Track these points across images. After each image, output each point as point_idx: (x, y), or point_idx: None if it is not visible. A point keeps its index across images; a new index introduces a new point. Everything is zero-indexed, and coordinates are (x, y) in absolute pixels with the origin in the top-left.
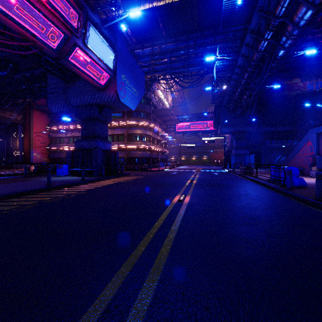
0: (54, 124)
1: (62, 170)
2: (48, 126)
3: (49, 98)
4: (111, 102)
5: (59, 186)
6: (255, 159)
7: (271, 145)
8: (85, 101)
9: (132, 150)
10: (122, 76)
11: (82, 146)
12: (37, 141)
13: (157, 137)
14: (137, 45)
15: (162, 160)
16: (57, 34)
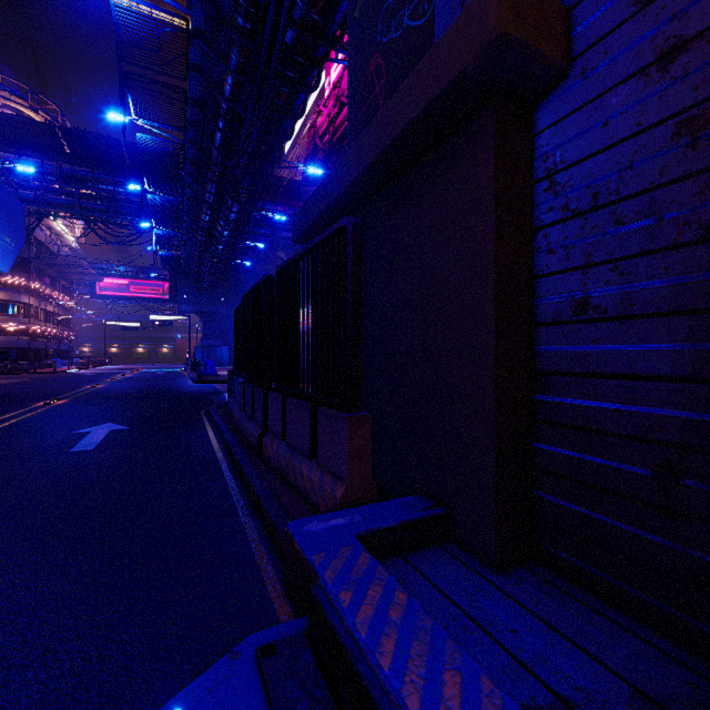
0: None
1: None
2: None
3: None
4: None
5: None
6: (232, 352)
7: None
8: None
9: None
10: None
11: None
12: None
13: (46, 306)
14: (5, 146)
15: (58, 353)
16: None
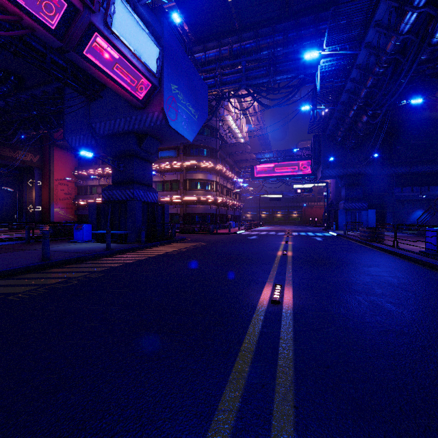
0: (83, 167)
1: (82, 233)
2: (75, 170)
3: (66, 127)
4: (155, 128)
5: (62, 261)
6: (377, 216)
7: (403, 195)
8: (116, 127)
9: (190, 203)
10: (171, 87)
11: (113, 196)
12: (60, 192)
13: (226, 184)
14: (196, 45)
15: (233, 217)
16: (58, 4)
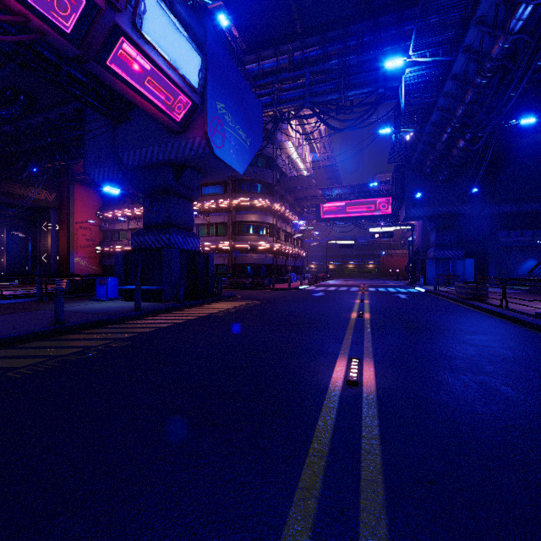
0: (109, 207)
1: (106, 289)
2: (99, 211)
3: (88, 157)
4: (197, 158)
5: (79, 325)
6: (476, 267)
7: (510, 240)
8: (149, 157)
9: (240, 251)
10: (217, 106)
11: (145, 242)
12: (81, 237)
13: (285, 227)
14: (248, 54)
15: (294, 269)
16: (74, 1)
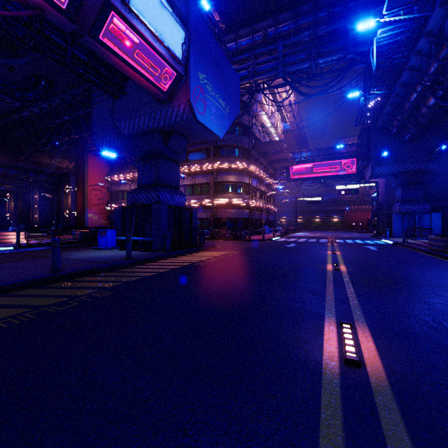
0: (115, 172)
1: (106, 240)
2: (108, 175)
3: (93, 129)
4: (182, 124)
5: (73, 273)
6: (442, 220)
7: None
8: (141, 125)
9: (220, 207)
10: (199, 76)
11: (138, 200)
12: (93, 197)
13: (260, 186)
14: (227, 34)
15: (267, 222)
16: None
